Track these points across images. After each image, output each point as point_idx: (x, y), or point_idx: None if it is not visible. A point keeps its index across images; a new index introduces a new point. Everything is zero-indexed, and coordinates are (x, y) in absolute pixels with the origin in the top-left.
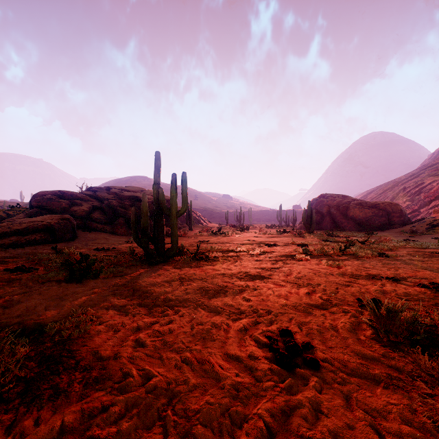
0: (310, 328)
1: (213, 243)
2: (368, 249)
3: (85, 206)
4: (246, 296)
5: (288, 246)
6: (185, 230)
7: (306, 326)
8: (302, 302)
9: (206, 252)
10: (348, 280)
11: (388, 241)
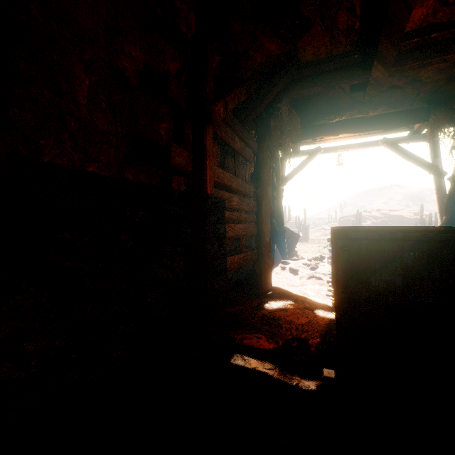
0: None
1: None
2: None
3: (368, 222)
4: None
5: None
6: None
7: None
8: None
9: None
10: None
11: None
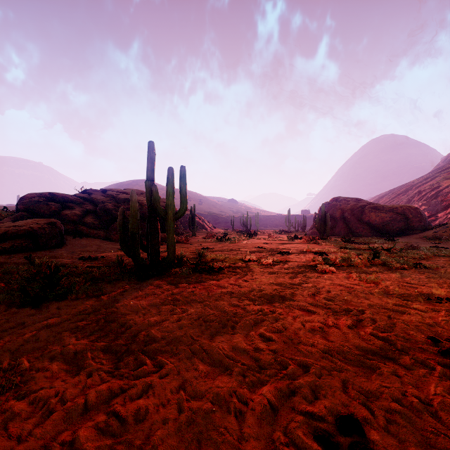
0: (387, 409)
1: (218, 251)
2: (397, 258)
3: (77, 210)
4: (265, 333)
5: (304, 254)
6: (188, 235)
7: (378, 404)
8: (349, 343)
9: (210, 261)
10: (398, 302)
11: (415, 248)
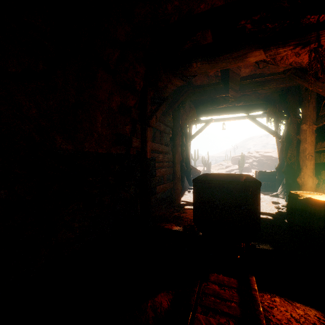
0: None
1: None
2: None
3: (250, 160)
4: None
5: None
6: None
7: None
8: None
9: None
10: None
11: None
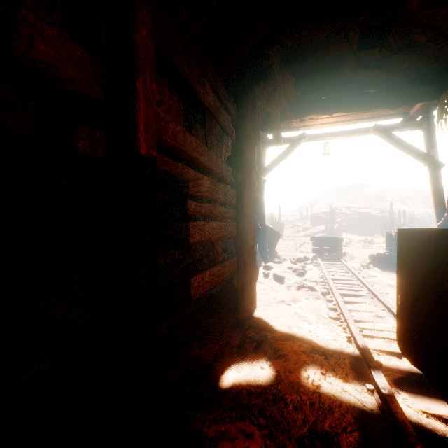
0: None
1: None
2: None
3: (339, 219)
4: None
5: None
6: None
7: None
8: None
9: None
10: None
11: None
